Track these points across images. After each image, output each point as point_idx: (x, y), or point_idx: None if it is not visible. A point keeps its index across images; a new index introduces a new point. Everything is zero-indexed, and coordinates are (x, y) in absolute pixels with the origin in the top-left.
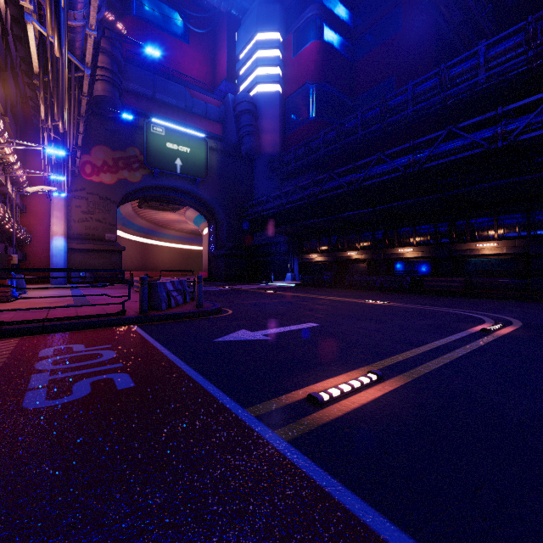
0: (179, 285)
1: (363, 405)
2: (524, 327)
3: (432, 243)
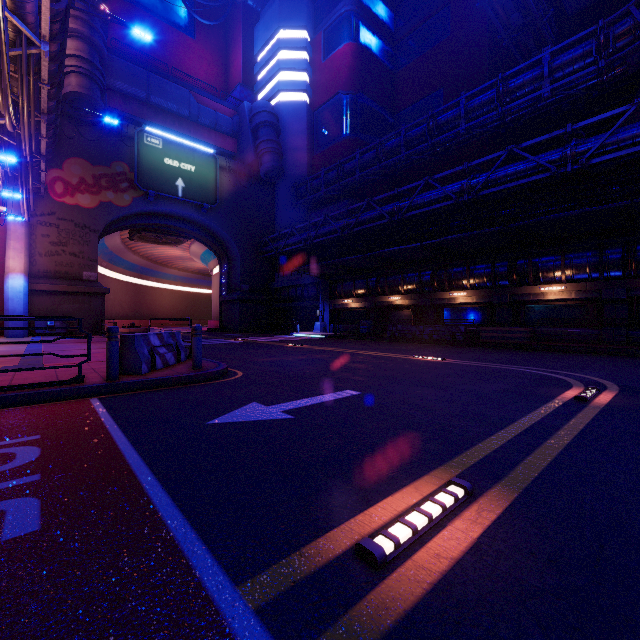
0: (170, 338)
1: (457, 562)
2: (625, 393)
3: (489, 285)
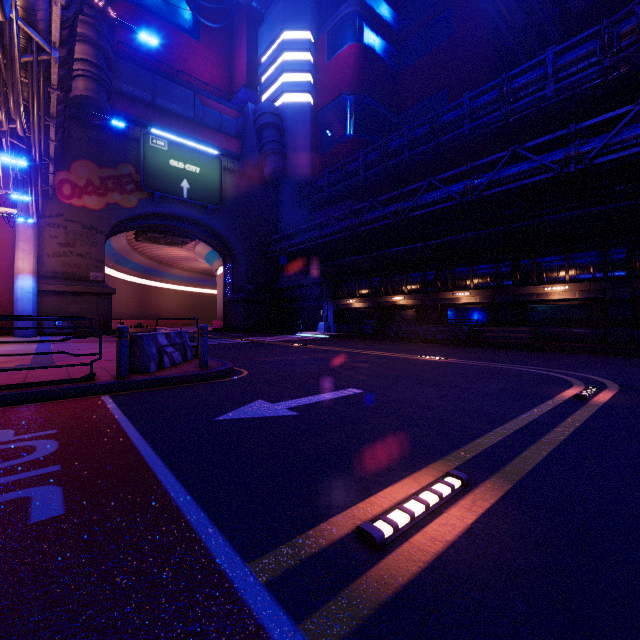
0: (177, 338)
1: (451, 544)
2: (625, 392)
3: (492, 286)
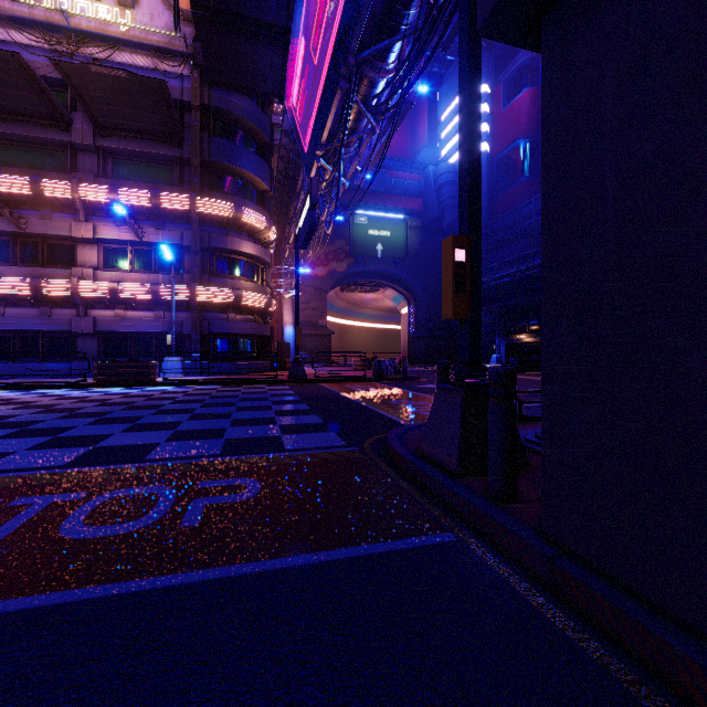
0: (391, 362)
1: None
2: None
3: None
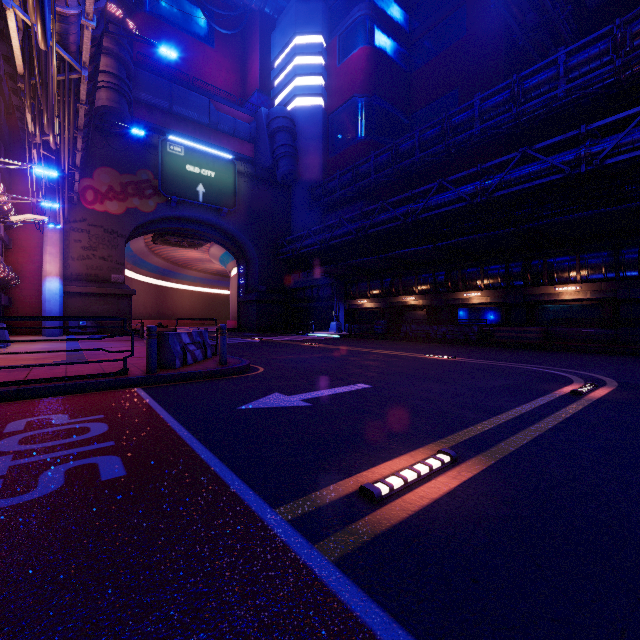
0: (198, 337)
1: (435, 500)
2: (622, 388)
3: (503, 286)
